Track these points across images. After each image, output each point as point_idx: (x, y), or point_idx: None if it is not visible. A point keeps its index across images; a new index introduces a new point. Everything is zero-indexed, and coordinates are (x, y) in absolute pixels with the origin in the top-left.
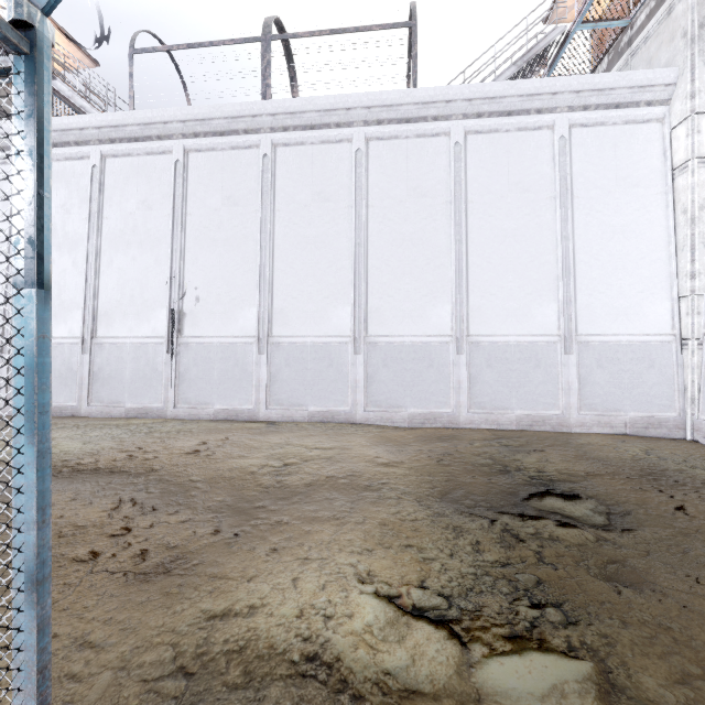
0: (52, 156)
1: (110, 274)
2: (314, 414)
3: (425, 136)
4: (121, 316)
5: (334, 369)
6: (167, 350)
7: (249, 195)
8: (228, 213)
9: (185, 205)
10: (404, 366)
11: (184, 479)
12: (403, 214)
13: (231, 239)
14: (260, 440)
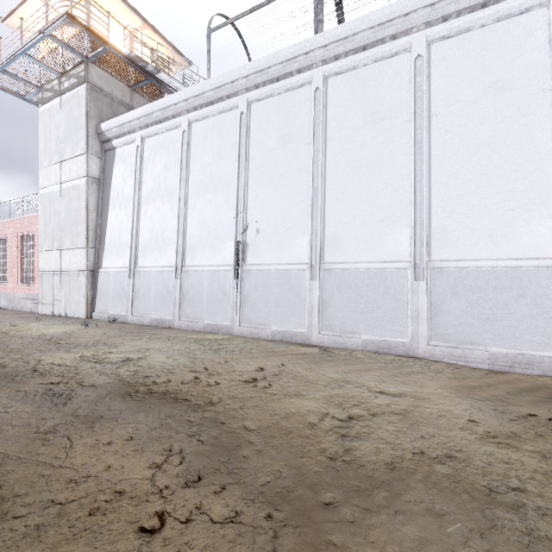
0: (158, 131)
1: (194, 215)
2: (368, 343)
3: (509, 16)
4: (201, 249)
5: (390, 297)
6: (234, 276)
7: (302, 130)
8: (283, 150)
9: (248, 150)
10: (482, 295)
11: (238, 425)
12: (478, 116)
13: (286, 174)
14: (315, 371)
